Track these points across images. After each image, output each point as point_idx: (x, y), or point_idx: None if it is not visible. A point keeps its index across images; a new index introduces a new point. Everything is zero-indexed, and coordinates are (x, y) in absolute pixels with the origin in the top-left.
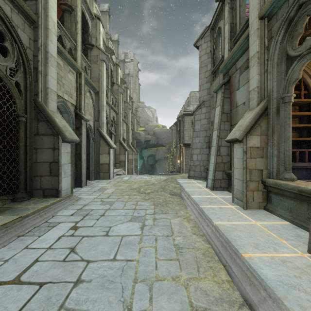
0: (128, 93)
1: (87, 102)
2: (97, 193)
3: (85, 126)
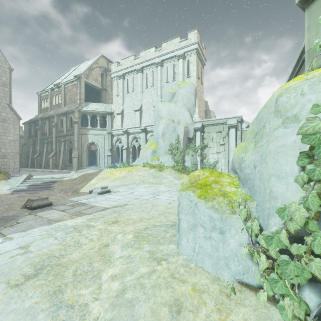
0: None
1: None
2: None
3: None
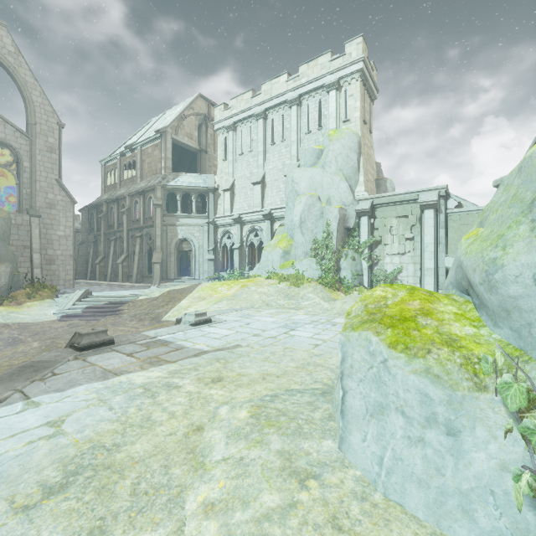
0: None
1: None
2: None
3: None
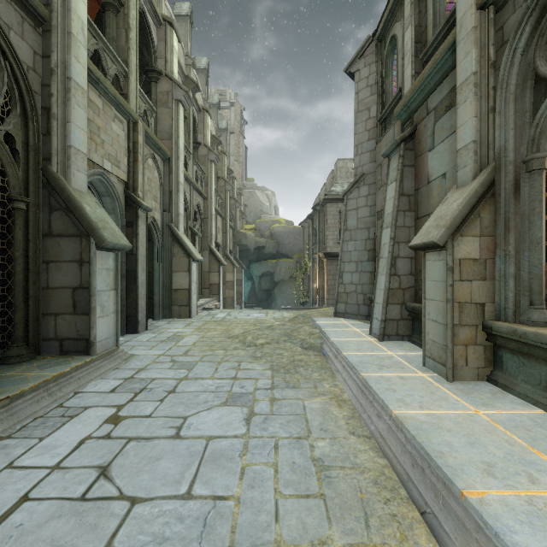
0: (224, 162)
1: (148, 176)
2: (165, 345)
3: (145, 220)
